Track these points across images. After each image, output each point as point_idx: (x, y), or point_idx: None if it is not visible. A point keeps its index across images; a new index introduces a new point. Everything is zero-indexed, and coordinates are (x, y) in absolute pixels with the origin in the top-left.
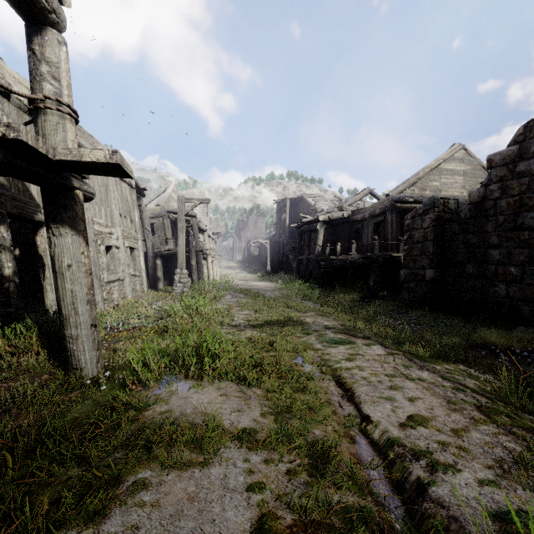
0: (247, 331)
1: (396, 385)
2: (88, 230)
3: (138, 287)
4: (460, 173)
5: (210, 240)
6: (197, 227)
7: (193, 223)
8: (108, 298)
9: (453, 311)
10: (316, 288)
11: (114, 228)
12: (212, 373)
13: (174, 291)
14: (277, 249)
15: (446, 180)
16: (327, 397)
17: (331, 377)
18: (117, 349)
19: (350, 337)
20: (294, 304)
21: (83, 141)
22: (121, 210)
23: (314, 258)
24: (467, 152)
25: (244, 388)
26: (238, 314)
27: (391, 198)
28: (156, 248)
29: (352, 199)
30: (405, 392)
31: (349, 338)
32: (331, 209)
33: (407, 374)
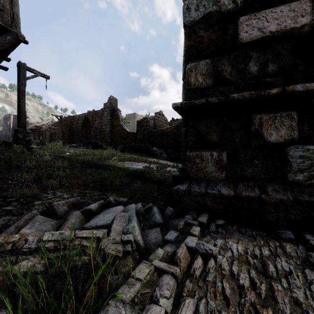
0: None
1: None
2: None
3: None
4: None
5: None
6: None
7: None
8: None
9: None
10: None
11: None
12: None
13: None
14: (4, 139)
15: None
16: None
17: None
18: None
19: None
20: None
21: None
22: None
23: None
24: None
25: None
26: None
27: (49, 126)
28: None
29: (43, 122)
30: None
31: None
32: (35, 125)
33: None
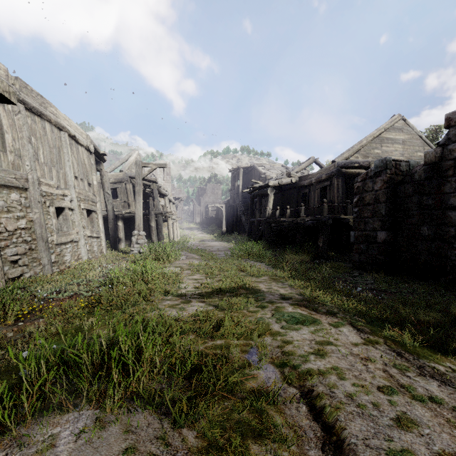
0: (193, 303)
1: (406, 417)
2: (32, 191)
3: (96, 248)
4: (400, 142)
5: (171, 204)
6: (157, 191)
7: (154, 188)
8: (59, 260)
9: (406, 273)
10: (267, 248)
11: (68, 190)
12: (117, 400)
13: (132, 252)
14: (231, 212)
15: (387, 148)
16: (302, 452)
17: (302, 397)
18: (25, 333)
19: (313, 313)
20: (246, 267)
21: (29, 99)
22: (76, 173)
23: (264, 220)
24: (406, 122)
25: (166, 429)
26: (187, 279)
27: (337, 164)
28: (117, 210)
29: (298, 167)
30: (427, 437)
31: (311, 314)
32: (280, 177)
33: (410, 386)
